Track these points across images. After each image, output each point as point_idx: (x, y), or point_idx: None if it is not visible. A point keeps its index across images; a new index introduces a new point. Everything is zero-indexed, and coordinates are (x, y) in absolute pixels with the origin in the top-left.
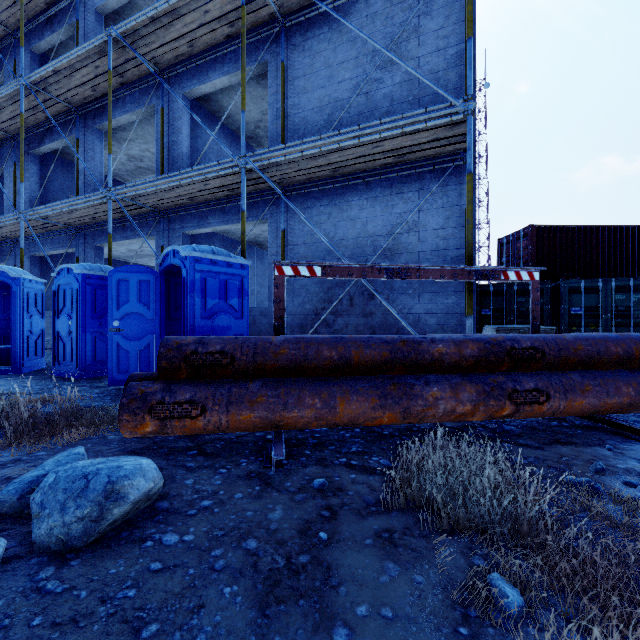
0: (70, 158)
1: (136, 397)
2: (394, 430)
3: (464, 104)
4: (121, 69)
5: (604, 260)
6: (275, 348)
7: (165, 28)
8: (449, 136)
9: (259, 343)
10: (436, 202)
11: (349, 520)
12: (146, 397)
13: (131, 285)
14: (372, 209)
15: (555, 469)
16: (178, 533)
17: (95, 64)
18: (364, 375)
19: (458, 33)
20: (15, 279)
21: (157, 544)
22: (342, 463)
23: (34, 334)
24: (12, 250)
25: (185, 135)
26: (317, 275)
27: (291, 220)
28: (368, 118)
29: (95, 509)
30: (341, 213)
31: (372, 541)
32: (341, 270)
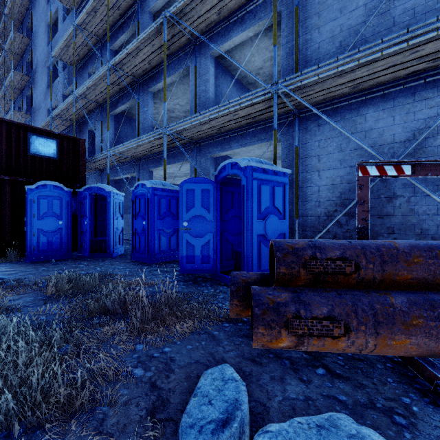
0: (131, 115)
1: (268, 307)
2: None
3: None
4: (168, 44)
5: None
6: (405, 255)
7: (202, 2)
8: None
9: (383, 249)
10: None
11: None
12: (279, 308)
13: (196, 193)
14: (390, 118)
15: None
16: None
17: (152, 43)
18: None
19: None
20: (109, 193)
21: None
22: None
23: (118, 230)
24: (100, 176)
25: (211, 84)
26: (405, 174)
27: (303, 137)
28: (385, 35)
29: None
30: (354, 126)
31: None
32: (433, 168)
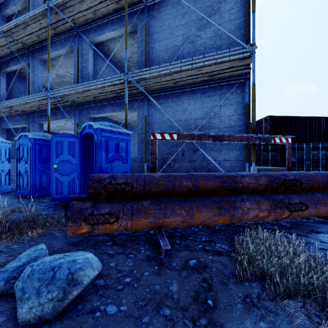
0: (24, 75)
1: (76, 211)
2: (221, 226)
3: (251, 47)
4: (54, 25)
5: (304, 134)
6: (156, 180)
7: (80, 3)
8: (239, 65)
9: (147, 178)
10: (229, 101)
11: (220, 289)
12: (82, 211)
13: (64, 144)
14: (194, 104)
15: (322, 249)
16: (115, 304)
17: (39, 22)
18: (206, 195)
19: (241, 12)
20: None
21: (103, 314)
22: (200, 248)
23: (4, 172)
24: None
25: (90, 63)
26: (174, 139)
27: (150, 110)
28: (192, 56)
29: (60, 292)
30: (177, 106)
31: (241, 305)
32: (187, 136)
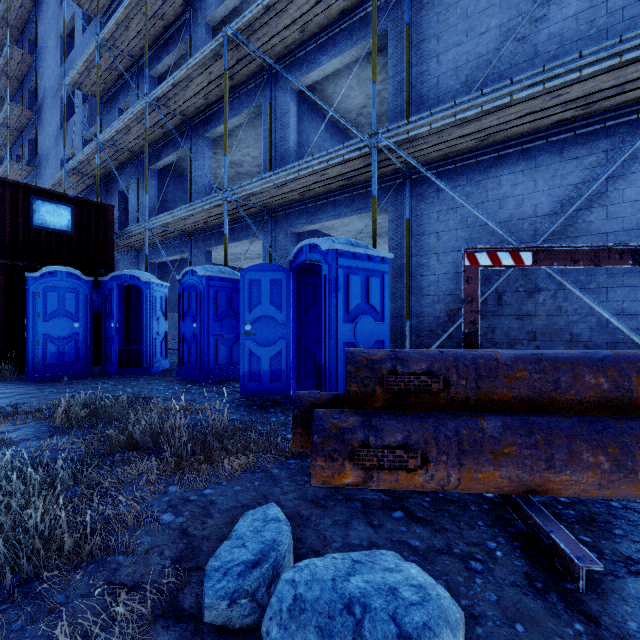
0: (180, 171)
1: (330, 434)
2: None
3: None
4: (232, 71)
5: None
6: (506, 369)
7: (278, 16)
8: None
9: (480, 361)
10: (637, 163)
11: None
12: (343, 435)
13: (263, 285)
14: (531, 183)
15: None
16: None
17: (209, 70)
18: None
19: None
20: (146, 283)
21: None
22: None
23: (160, 336)
24: (135, 258)
25: (292, 129)
26: (525, 264)
27: (416, 207)
28: (525, 69)
29: None
30: (485, 192)
31: None
32: (560, 255)
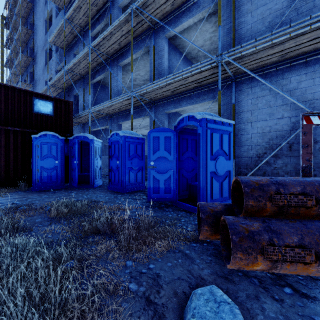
0: (104, 84)
1: (244, 235)
2: None
3: None
4: (133, 29)
5: None
6: None
7: None
8: None
9: None
10: None
11: None
12: (253, 236)
13: (160, 140)
14: (310, 80)
15: None
16: None
17: (122, 29)
18: None
19: None
20: (91, 140)
21: None
22: None
23: (98, 167)
24: (82, 128)
25: (165, 58)
26: None
27: (238, 97)
28: (306, 15)
29: None
30: (280, 87)
31: None
32: None
